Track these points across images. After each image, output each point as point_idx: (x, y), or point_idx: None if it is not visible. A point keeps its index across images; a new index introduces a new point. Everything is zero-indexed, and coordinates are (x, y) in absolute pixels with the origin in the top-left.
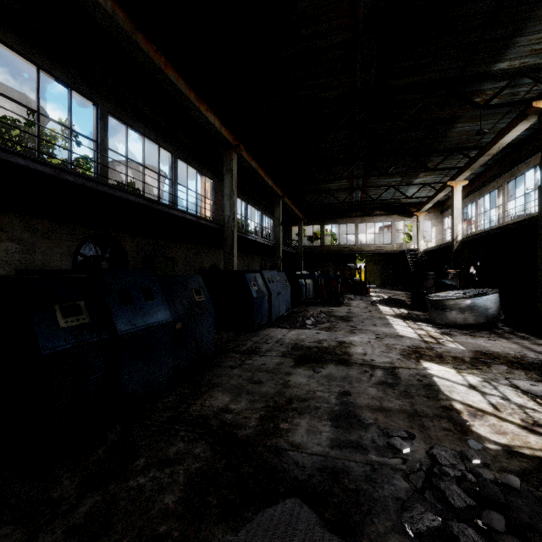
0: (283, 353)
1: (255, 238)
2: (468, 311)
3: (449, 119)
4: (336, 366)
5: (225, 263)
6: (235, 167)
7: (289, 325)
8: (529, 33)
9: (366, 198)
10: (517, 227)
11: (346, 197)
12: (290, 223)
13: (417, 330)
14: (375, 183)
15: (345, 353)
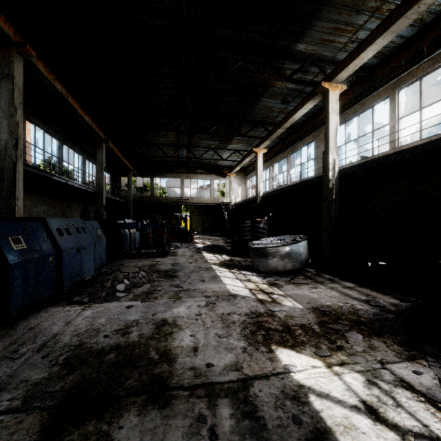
0: (29, 393)
1: (65, 180)
2: (287, 257)
3: (258, 91)
4: (141, 415)
5: (0, 208)
6: (20, 75)
7: (88, 296)
8: (323, 19)
9: (190, 157)
10: (303, 186)
11: (174, 153)
12: (119, 173)
13: (246, 283)
14: (198, 143)
15: (165, 355)
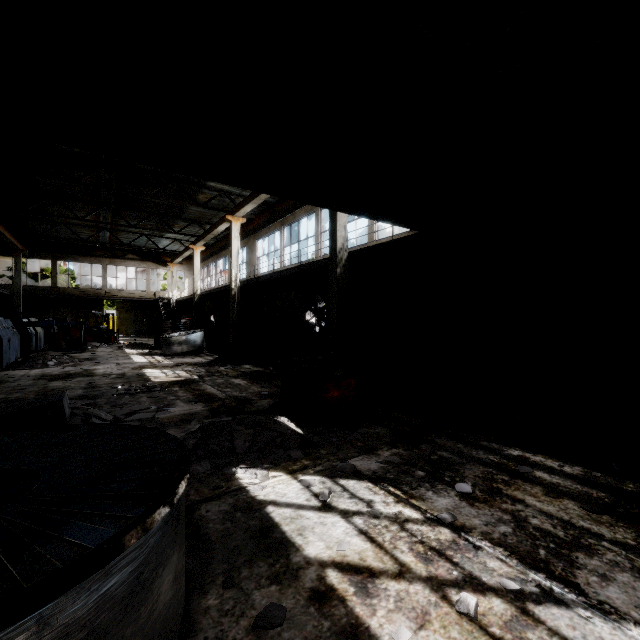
0: (34, 379)
1: None
2: (184, 343)
3: (186, 200)
4: (84, 377)
5: None
6: None
7: (28, 368)
8: None
9: (116, 239)
10: (227, 289)
11: (91, 236)
12: None
13: (150, 359)
14: (126, 228)
15: (91, 373)
